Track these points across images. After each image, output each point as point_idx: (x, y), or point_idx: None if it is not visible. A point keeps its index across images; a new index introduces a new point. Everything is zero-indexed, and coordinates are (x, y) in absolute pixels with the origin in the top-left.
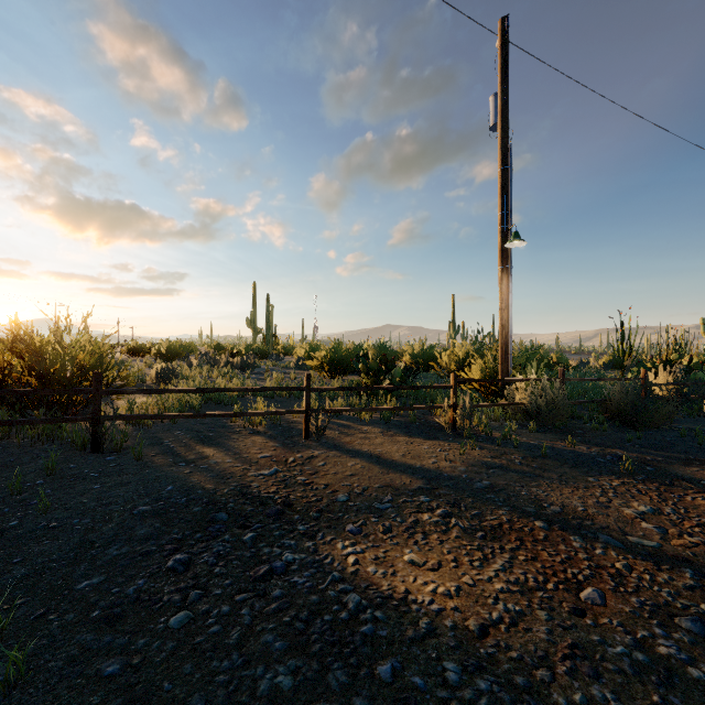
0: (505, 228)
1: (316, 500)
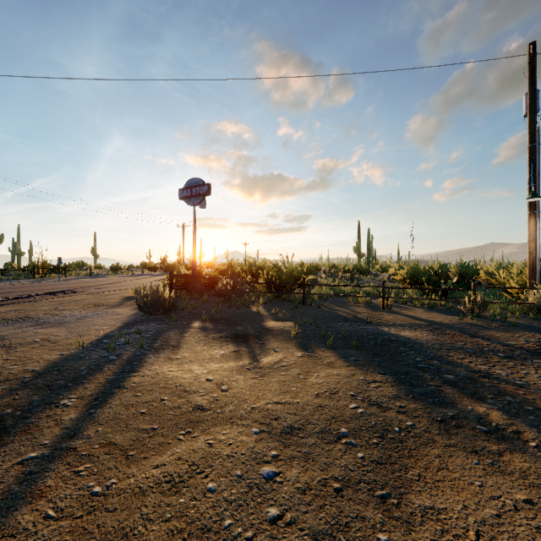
0: (531, 186)
1: (381, 322)
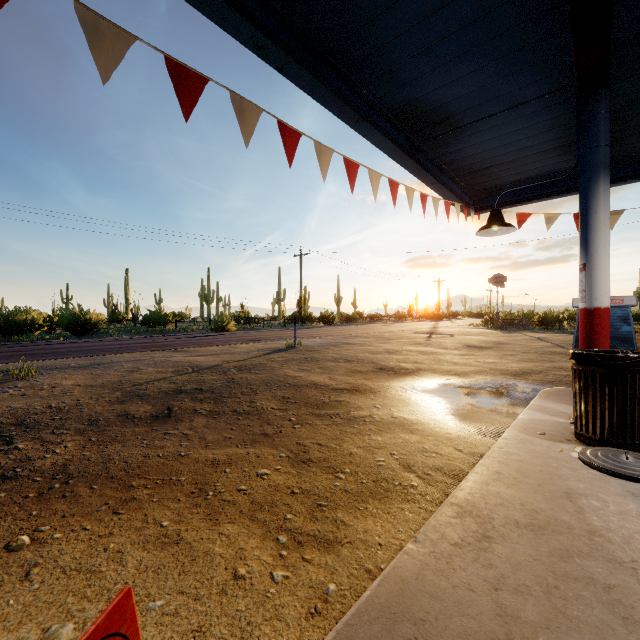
0: None
1: None
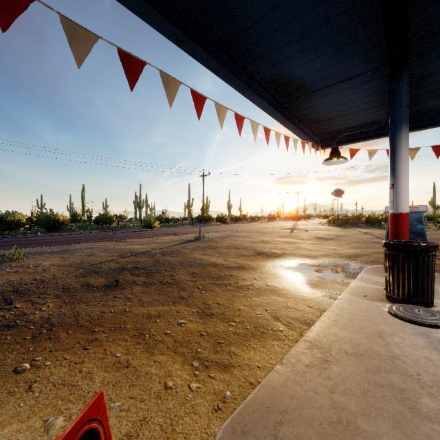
0: None
1: None
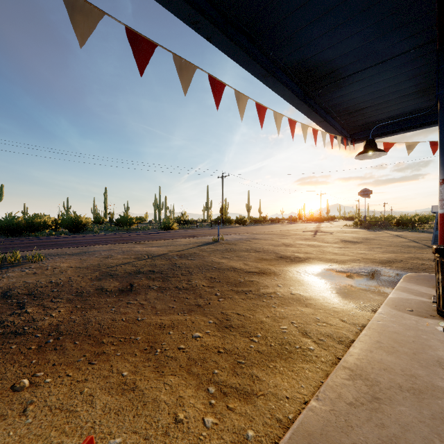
0: None
1: None
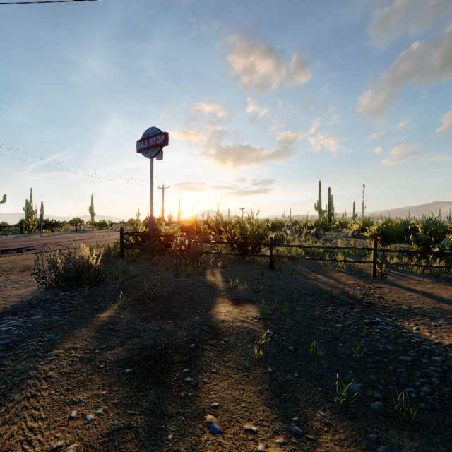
0: None
1: (388, 305)
